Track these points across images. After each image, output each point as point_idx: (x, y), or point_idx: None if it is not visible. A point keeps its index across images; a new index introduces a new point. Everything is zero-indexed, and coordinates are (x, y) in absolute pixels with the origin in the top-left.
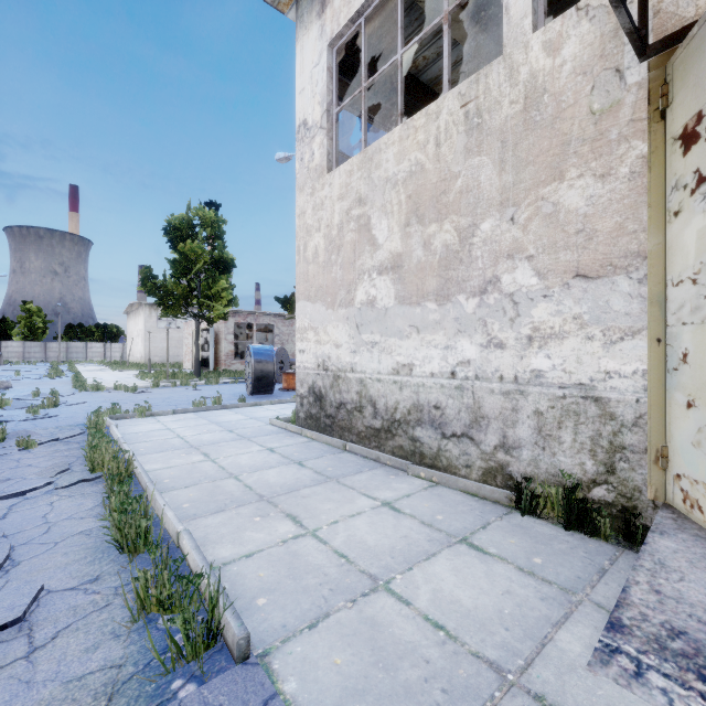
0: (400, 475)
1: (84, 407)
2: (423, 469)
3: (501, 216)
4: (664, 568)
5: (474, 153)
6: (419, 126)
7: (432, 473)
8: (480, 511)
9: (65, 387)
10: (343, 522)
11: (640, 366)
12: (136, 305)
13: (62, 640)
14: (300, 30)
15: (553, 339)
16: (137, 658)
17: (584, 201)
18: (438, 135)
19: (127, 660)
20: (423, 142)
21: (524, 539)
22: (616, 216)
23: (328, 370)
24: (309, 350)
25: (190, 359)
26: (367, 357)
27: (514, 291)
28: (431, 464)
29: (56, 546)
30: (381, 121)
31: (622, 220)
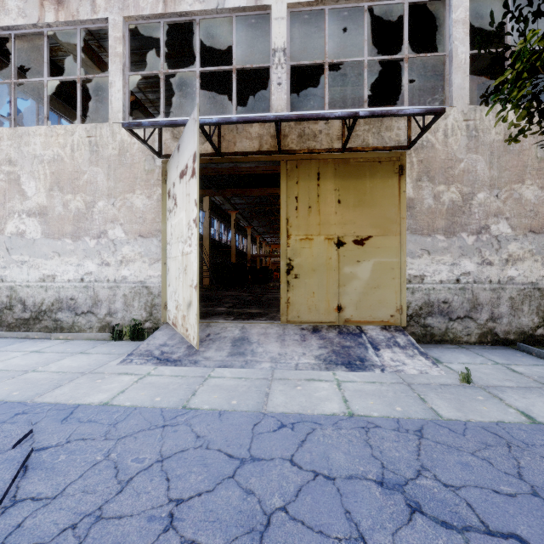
0: (46, 341)
1: None
2: (62, 334)
3: (108, 201)
4: (154, 338)
5: (95, 165)
6: (60, 134)
7: (68, 335)
8: (94, 344)
9: None
10: (2, 362)
11: (160, 273)
12: None
13: None
14: None
15: (131, 262)
16: None
17: (142, 205)
18: (73, 145)
19: None
20: (63, 144)
21: (111, 347)
22: (153, 214)
23: None
24: None
25: None
26: (18, 271)
27: (114, 239)
28: (69, 332)
29: None
30: (30, 93)
31: (155, 216)
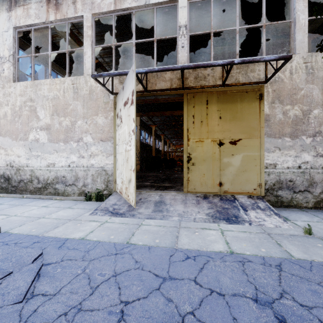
0: (50, 200)
1: None
2: (58, 196)
3: (83, 121)
4: (109, 200)
5: (76, 100)
6: (57, 83)
7: (62, 197)
8: (75, 203)
9: None
10: (26, 212)
11: (112, 162)
12: None
13: None
14: None
15: (96, 155)
16: None
17: (102, 122)
18: (64, 89)
19: None
20: (59, 89)
21: (85, 205)
22: (108, 128)
23: (13, 166)
24: (1, 158)
25: None
26: (35, 161)
27: (87, 142)
28: (62, 196)
29: None
30: (41, 61)
31: (109, 129)
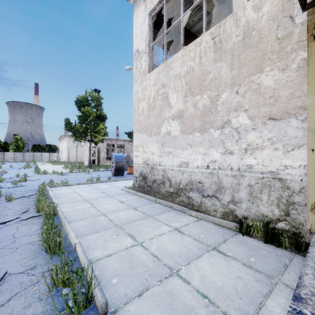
0: (183, 215)
1: (38, 181)
2: (193, 212)
3: (231, 91)
4: None
5: (218, 61)
6: (191, 49)
7: (198, 214)
8: (222, 233)
9: (31, 172)
10: (155, 238)
11: (302, 163)
12: (63, 136)
13: (13, 301)
14: (135, 8)
15: (257, 149)
16: (49, 312)
17: (273, 82)
18: (200, 53)
19: (44, 313)
20: (193, 57)
21: (245, 248)
22: (290, 89)
23: (148, 164)
24: (139, 155)
25: (87, 160)
26: (167, 159)
27: (238, 127)
28: (197, 209)
29: (17, 250)
30: (173, 50)
31: (293, 90)
